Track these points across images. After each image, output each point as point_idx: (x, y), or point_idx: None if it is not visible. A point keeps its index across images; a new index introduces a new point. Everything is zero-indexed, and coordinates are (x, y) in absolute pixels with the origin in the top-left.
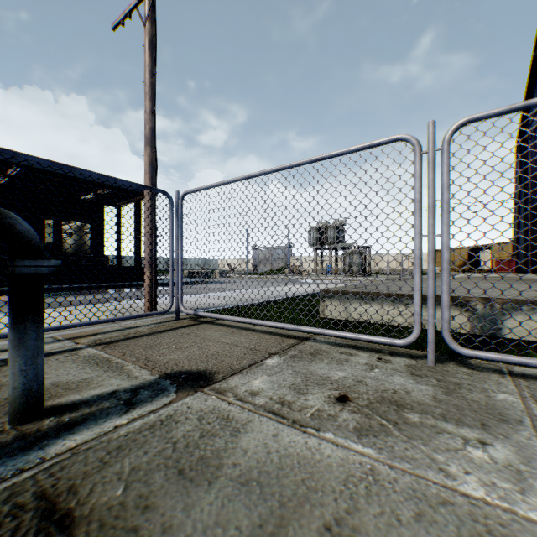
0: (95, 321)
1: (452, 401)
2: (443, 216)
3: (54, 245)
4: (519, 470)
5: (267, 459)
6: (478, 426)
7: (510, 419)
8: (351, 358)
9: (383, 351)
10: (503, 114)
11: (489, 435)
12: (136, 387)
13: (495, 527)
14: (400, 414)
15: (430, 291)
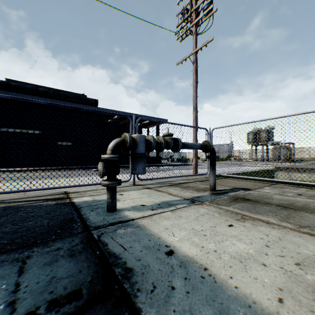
0: (189, 175)
1: None
2: None
3: None
4: None
5: (283, 199)
6: None
7: None
8: (298, 189)
9: (312, 188)
10: None
11: None
12: (229, 189)
13: None
14: None
15: None
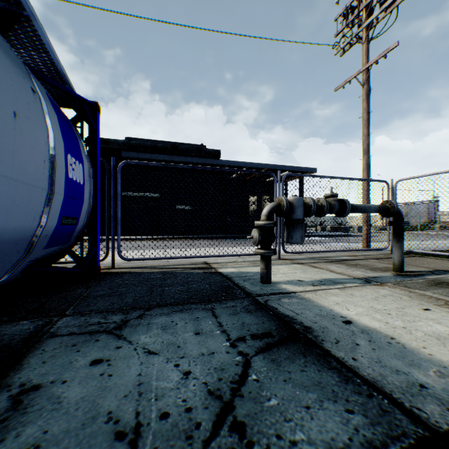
0: (357, 249)
1: None
2: None
3: (257, 210)
4: None
5: None
6: None
7: None
8: None
9: None
10: None
11: None
12: (426, 271)
13: None
14: None
15: None
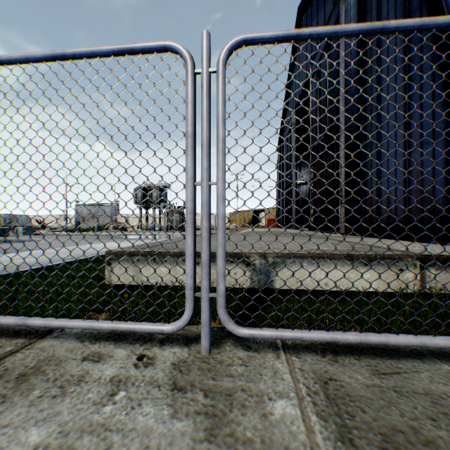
0: None
1: None
2: (219, 157)
3: None
4: None
5: None
6: None
7: None
8: (94, 369)
9: (154, 338)
10: (278, 41)
11: None
12: None
13: None
14: None
15: (204, 256)
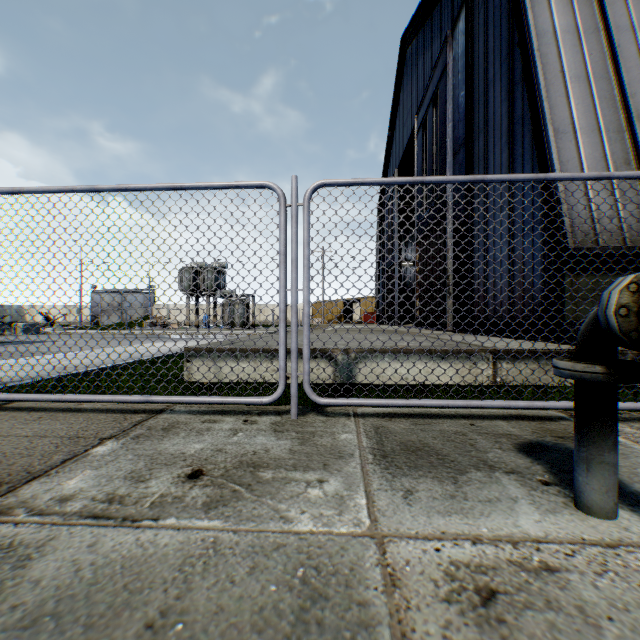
0: None
1: (306, 450)
2: (304, 271)
3: None
4: (343, 496)
5: (74, 579)
6: (321, 467)
7: (346, 454)
8: (215, 426)
9: (252, 412)
10: (349, 185)
11: (328, 473)
12: None
13: (315, 551)
14: (256, 474)
15: (293, 345)
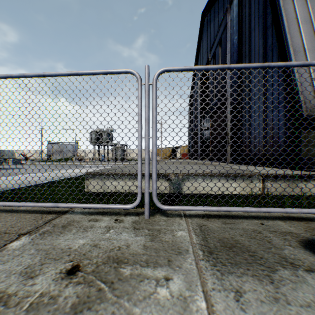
0: None
1: (154, 245)
2: (153, 125)
3: None
4: (186, 297)
5: None
6: (166, 263)
7: (183, 250)
8: (96, 224)
9: (121, 213)
10: (181, 71)
11: (172, 270)
12: None
13: None
14: (118, 270)
15: (146, 172)
